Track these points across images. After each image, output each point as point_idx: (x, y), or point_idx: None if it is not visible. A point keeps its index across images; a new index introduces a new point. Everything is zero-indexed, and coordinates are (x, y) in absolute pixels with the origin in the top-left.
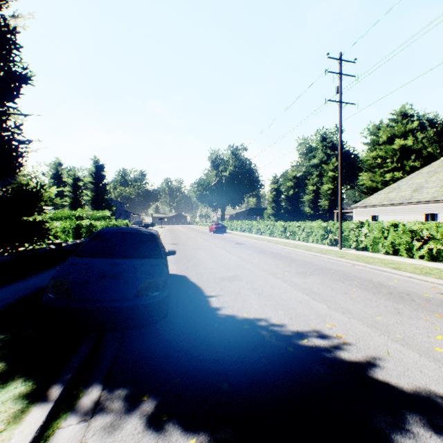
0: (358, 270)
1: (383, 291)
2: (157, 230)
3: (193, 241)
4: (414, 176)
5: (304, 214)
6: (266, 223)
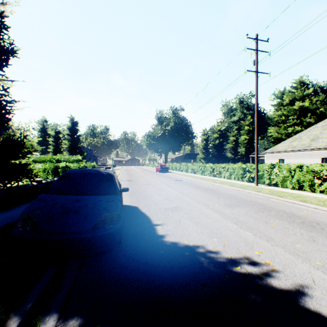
0: (273, 202)
1: (297, 221)
2: (117, 170)
3: (143, 179)
4: (312, 129)
5: (227, 158)
6: (199, 164)
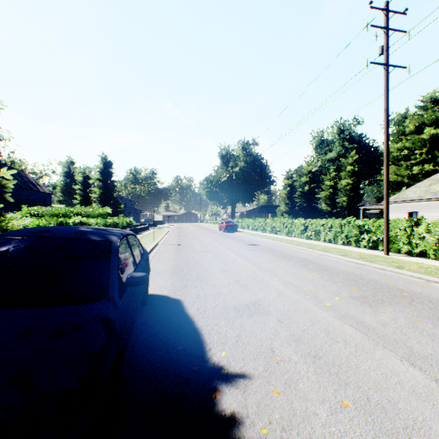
0: None
1: None
2: (165, 228)
3: (200, 242)
4: None
5: (321, 212)
6: (283, 221)
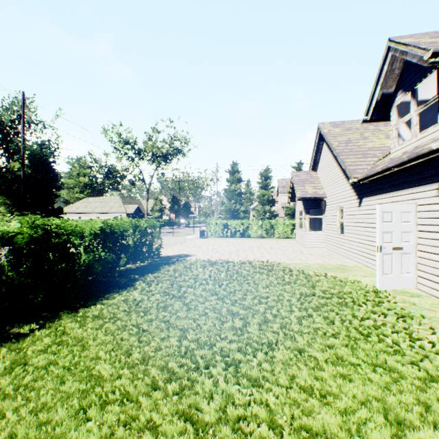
0: None
1: None
2: None
3: None
4: (79, 203)
5: None
6: None
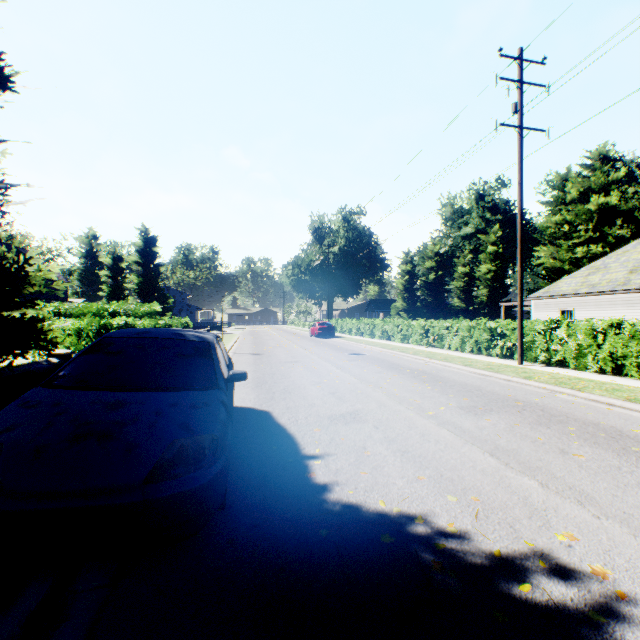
0: (565, 402)
1: (634, 448)
2: (233, 332)
3: (285, 350)
4: (630, 248)
5: (452, 310)
6: (397, 322)
